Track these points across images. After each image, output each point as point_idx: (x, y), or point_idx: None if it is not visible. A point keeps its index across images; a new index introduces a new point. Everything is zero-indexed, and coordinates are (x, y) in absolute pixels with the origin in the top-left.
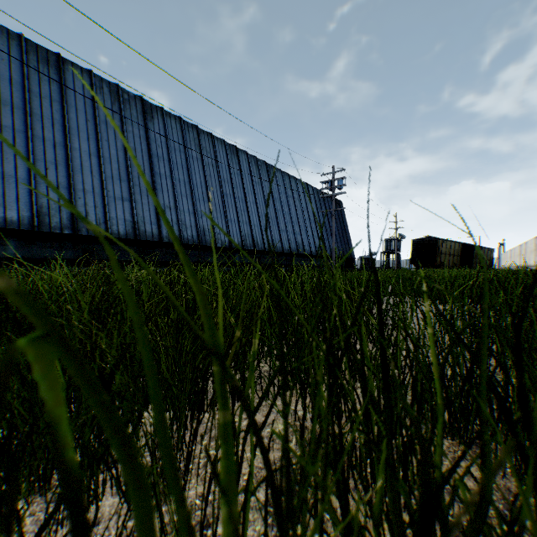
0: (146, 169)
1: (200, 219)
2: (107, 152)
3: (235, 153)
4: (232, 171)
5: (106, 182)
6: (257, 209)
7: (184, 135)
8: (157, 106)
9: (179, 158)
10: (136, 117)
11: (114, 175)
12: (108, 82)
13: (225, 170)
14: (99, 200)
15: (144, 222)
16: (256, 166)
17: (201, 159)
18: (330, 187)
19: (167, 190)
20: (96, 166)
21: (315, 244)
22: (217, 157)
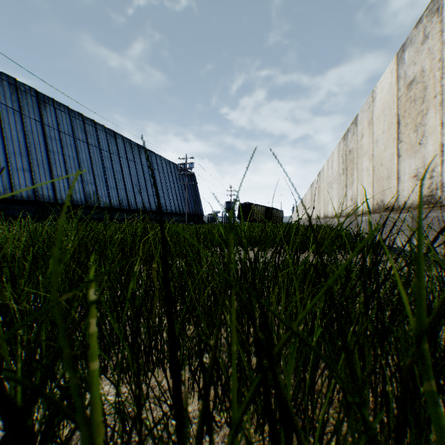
0: (42, 147)
1: (87, 186)
2: (10, 133)
3: (113, 137)
4: (112, 150)
5: (10, 157)
6: (131, 179)
7: (72, 121)
8: (49, 97)
9: (69, 139)
10: (32, 106)
11: (16, 151)
12: (7, 76)
13: (106, 149)
14: (5, 170)
15: (43, 188)
16: (130, 147)
17: (87, 141)
18: (184, 168)
19: (60, 163)
20: (1, 144)
21: (174, 205)
22: (99, 139)
